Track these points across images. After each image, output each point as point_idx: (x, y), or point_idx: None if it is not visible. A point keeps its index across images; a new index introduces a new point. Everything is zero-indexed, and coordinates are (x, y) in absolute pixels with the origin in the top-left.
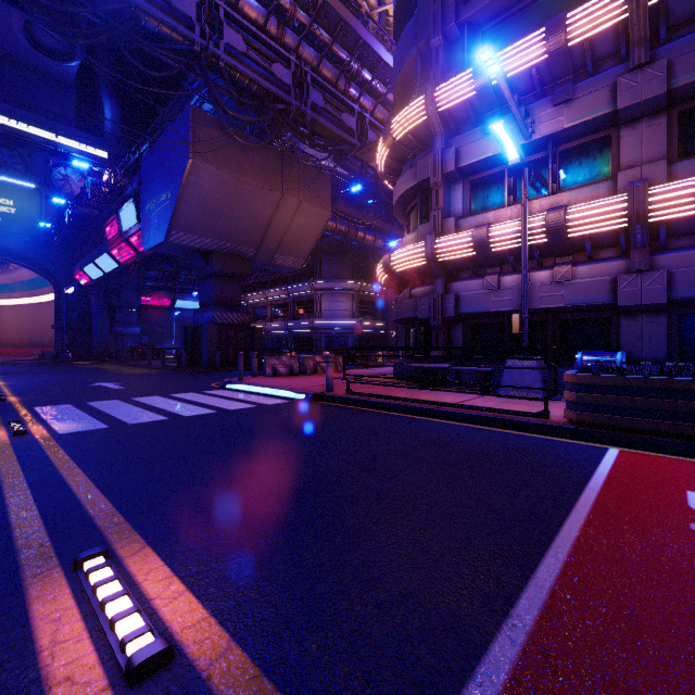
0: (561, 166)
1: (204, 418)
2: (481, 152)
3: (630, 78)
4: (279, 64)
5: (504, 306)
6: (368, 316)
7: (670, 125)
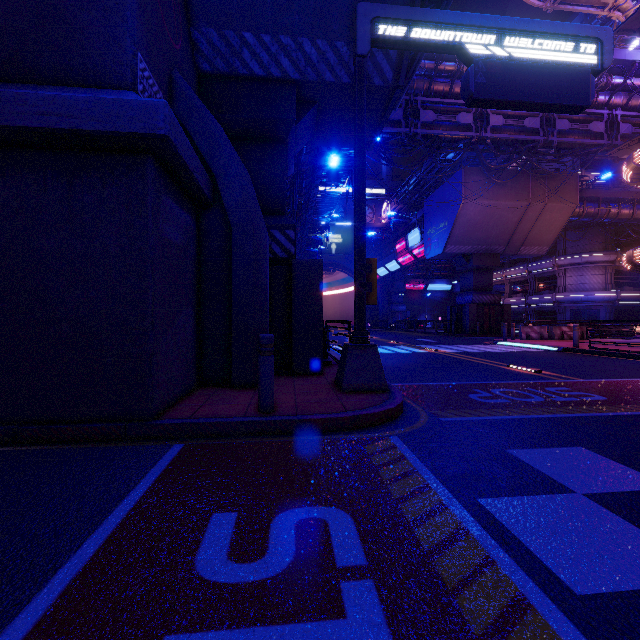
0: None
1: (502, 352)
2: None
3: None
4: (529, 117)
5: None
6: (627, 287)
7: None
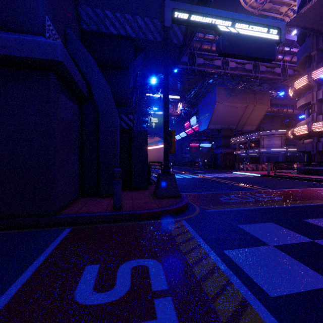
0: None
1: (235, 177)
2: None
3: None
4: (247, 64)
5: None
6: (291, 146)
7: None
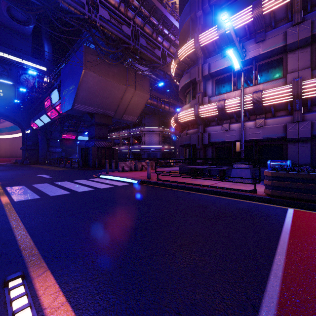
0: (259, 72)
1: (88, 193)
2: (221, 65)
3: (293, 29)
4: (125, 25)
5: (231, 138)
6: (166, 143)
7: (312, 52)
